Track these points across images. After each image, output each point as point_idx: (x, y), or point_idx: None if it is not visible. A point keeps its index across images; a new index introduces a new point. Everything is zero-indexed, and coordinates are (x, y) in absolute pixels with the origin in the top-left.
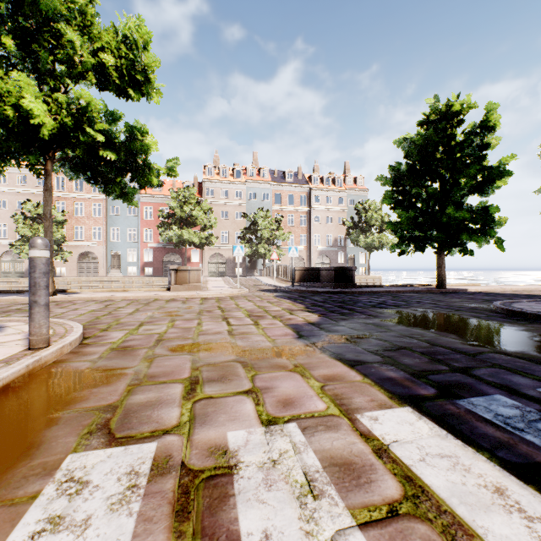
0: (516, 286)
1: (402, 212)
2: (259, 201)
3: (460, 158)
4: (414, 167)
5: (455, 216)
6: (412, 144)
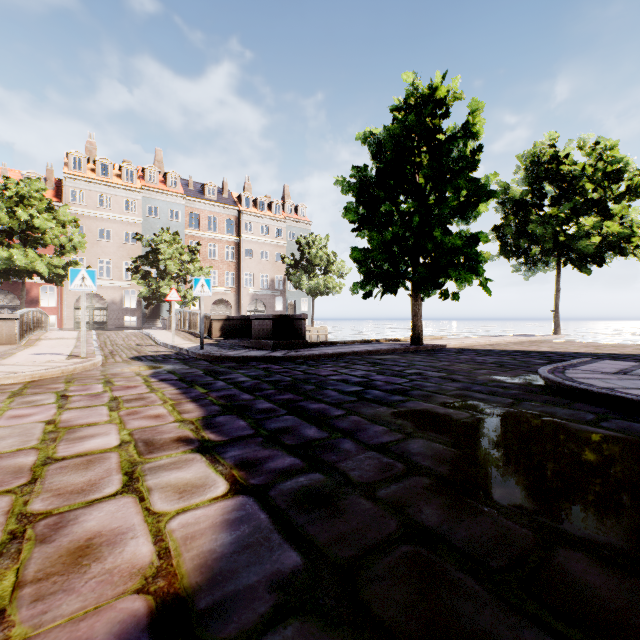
0: (485, 339)
1: (375, 232)
2: (165, 220)
3: (447, 163)
4: (386, 172)
5: (443, 243)
6: (386, 134)
